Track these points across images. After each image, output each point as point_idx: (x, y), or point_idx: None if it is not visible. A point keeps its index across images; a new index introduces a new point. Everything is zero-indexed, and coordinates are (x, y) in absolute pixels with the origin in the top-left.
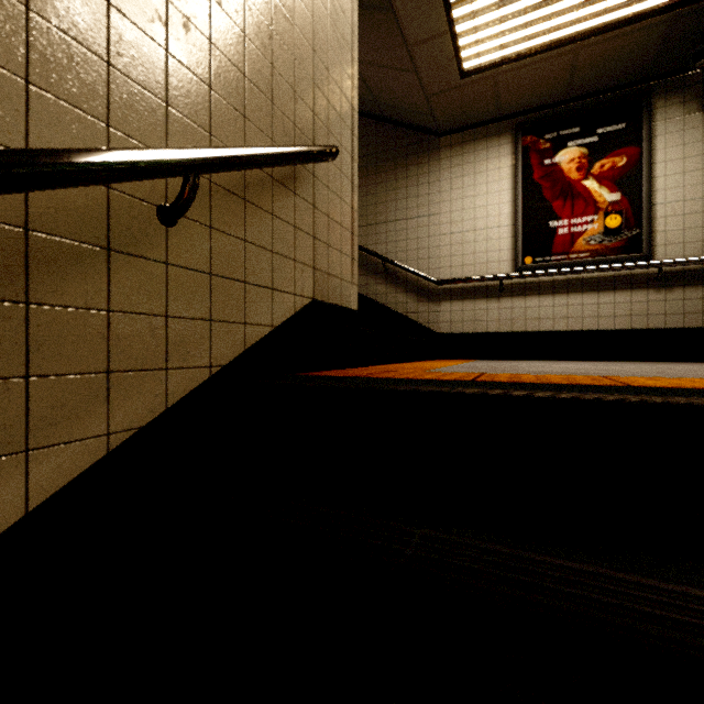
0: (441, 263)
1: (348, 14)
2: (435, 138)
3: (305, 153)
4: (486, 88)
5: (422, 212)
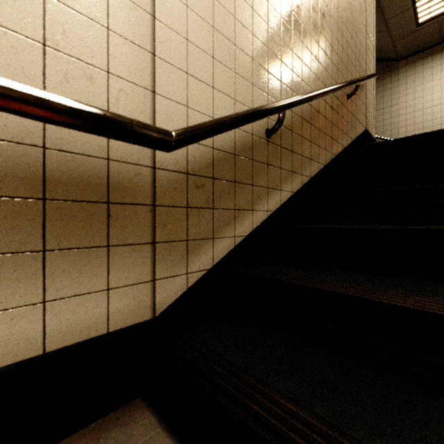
0: (399, 131)
1: (372, 22)
2: (395, 62)
3: (372, 76)
4: (433, 28)
5: (386, 105)
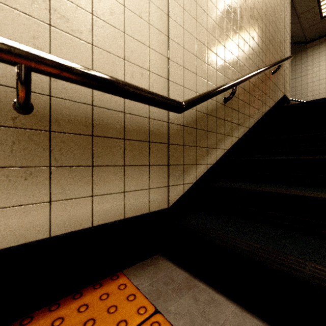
0: (307, 95)
1: (288, 19)
2: (304, 45)
3: (289, 58)
4: None
5: (298, 76)
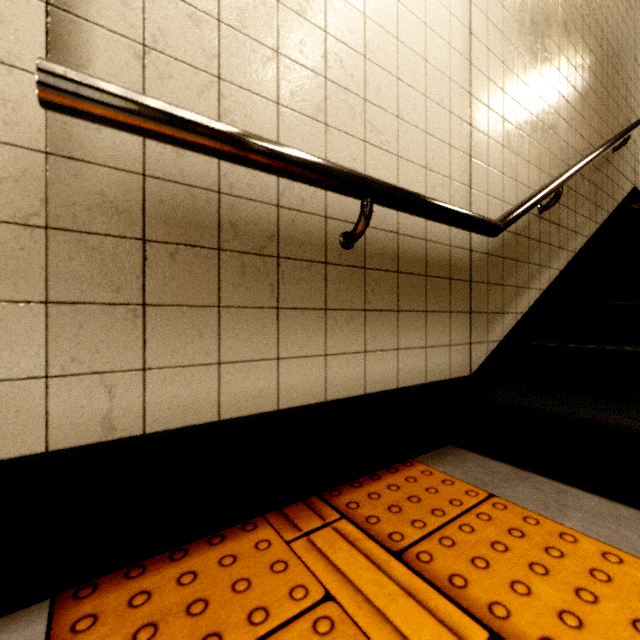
0: None
1: None
2: None
3: None
4: None
5: None
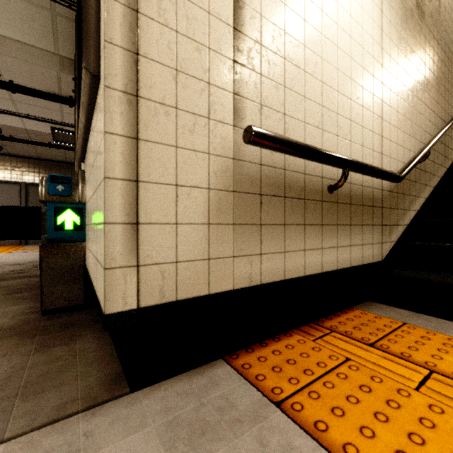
0: None
1: None
2: None
3: None
4: None
5: None
